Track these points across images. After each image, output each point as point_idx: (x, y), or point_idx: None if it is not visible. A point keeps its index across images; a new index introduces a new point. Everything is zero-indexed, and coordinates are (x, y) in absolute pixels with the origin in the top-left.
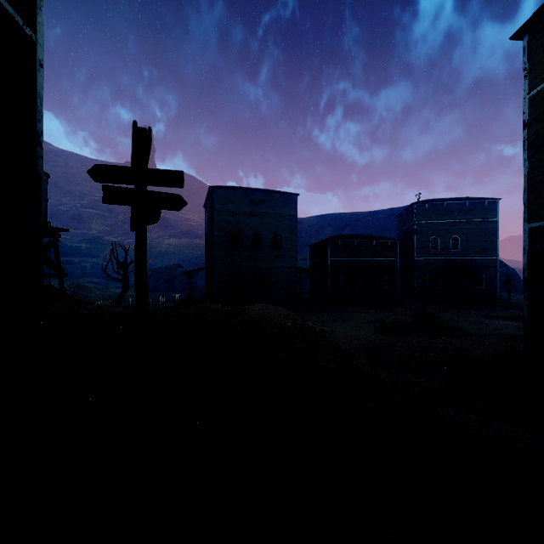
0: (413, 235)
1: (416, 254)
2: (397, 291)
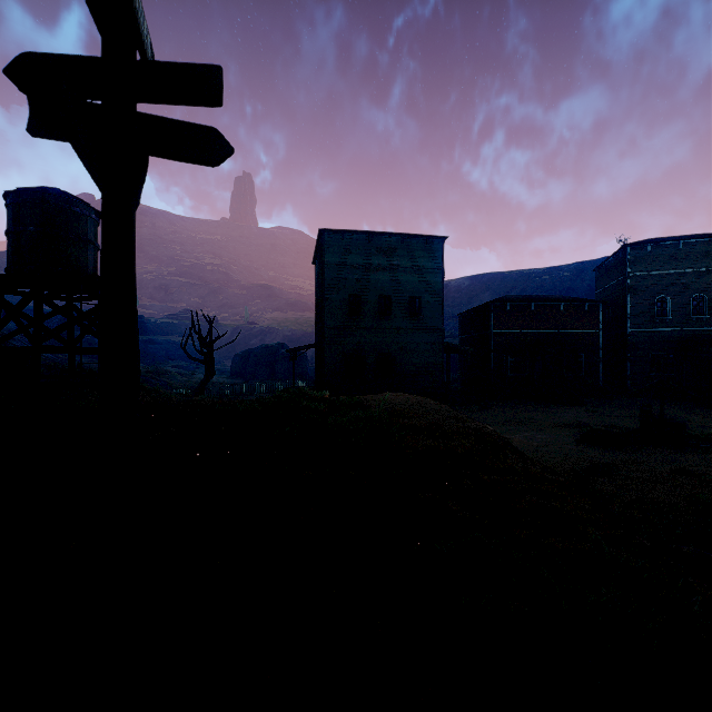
0: (626, 294)
1: (631, 323)
2: (599, 381)
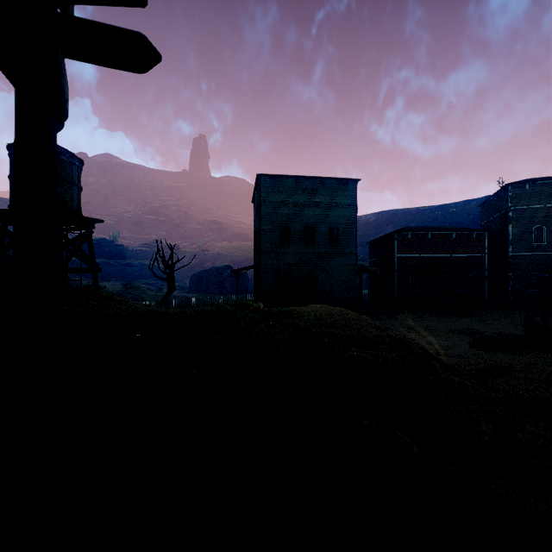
0: (507, 224)
1: (512, 248)
2: (485, 295)
